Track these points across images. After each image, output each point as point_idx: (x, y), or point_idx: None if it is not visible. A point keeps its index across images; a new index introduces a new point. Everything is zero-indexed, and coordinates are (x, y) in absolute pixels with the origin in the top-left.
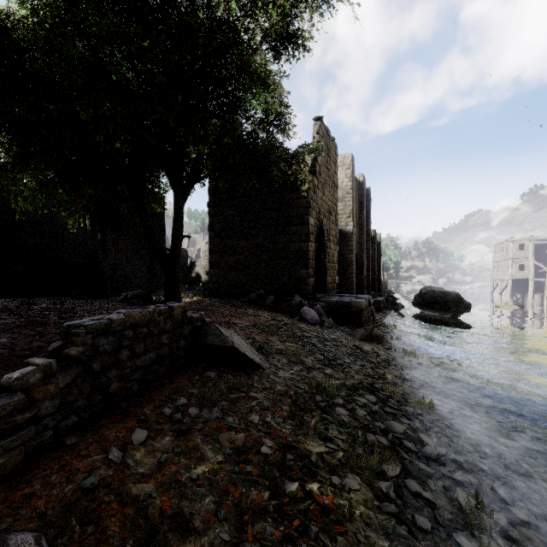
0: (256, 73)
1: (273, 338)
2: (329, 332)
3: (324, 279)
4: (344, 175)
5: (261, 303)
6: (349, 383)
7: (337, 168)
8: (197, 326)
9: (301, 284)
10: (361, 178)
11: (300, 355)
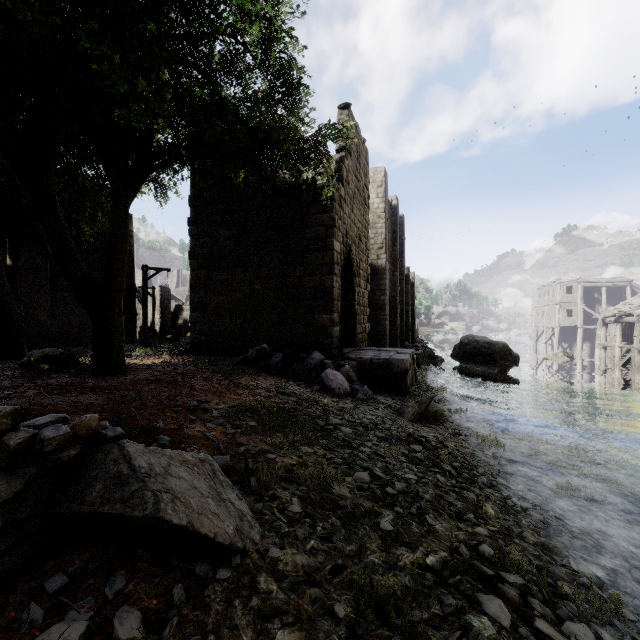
0: None
1: (276, 436)
2: (366, 410)
3: (352, 328)
4: (374, 194)
5: (262, 365)
6: (436, 558)
7: (368, 181)
8: (62, 461)
9: (322, 334)
10: (395, 201)
11: (328, 482)
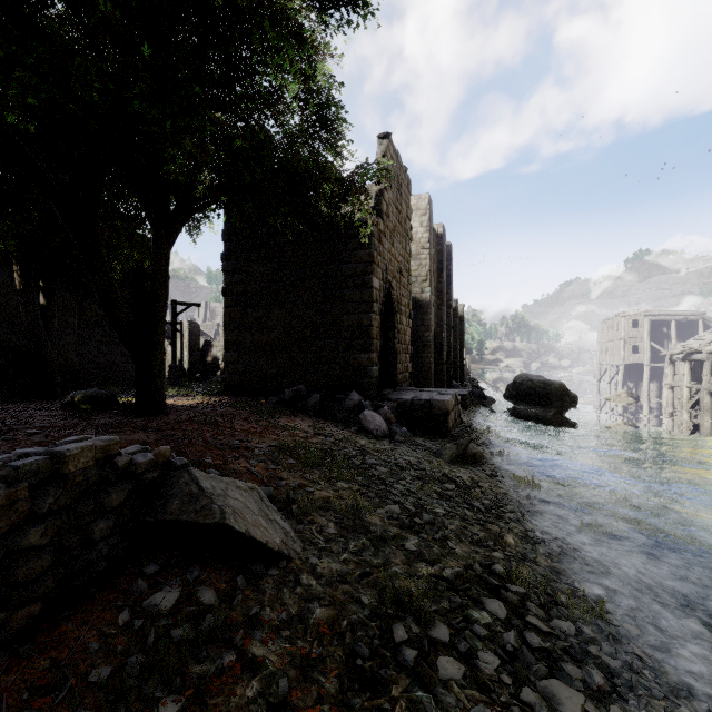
0: (284, 14)
1: (314, 473)
2: (404, 452)
3: (393, 368)
4: (418, 223)
5: (299, 406)
6: (451, 571)
7: (410, 211)
8: (148, 481)
9: (360, 375)
10: (441, 229)
11: (360, 511)
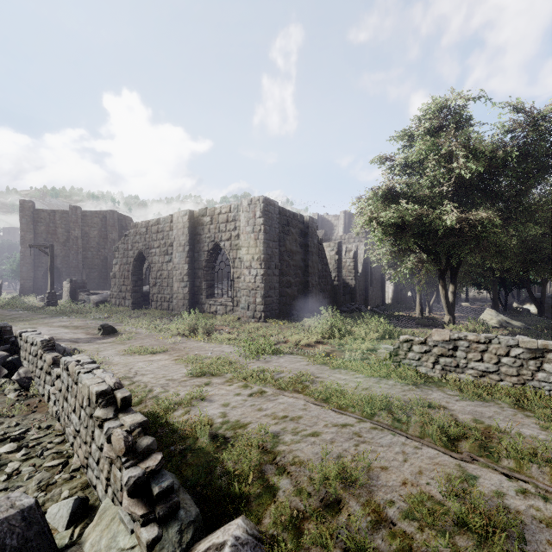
0: None
1: None
2: None
3: None
4: None
5: None
6: None
7: None
8: None
9: None
10: None
11: None
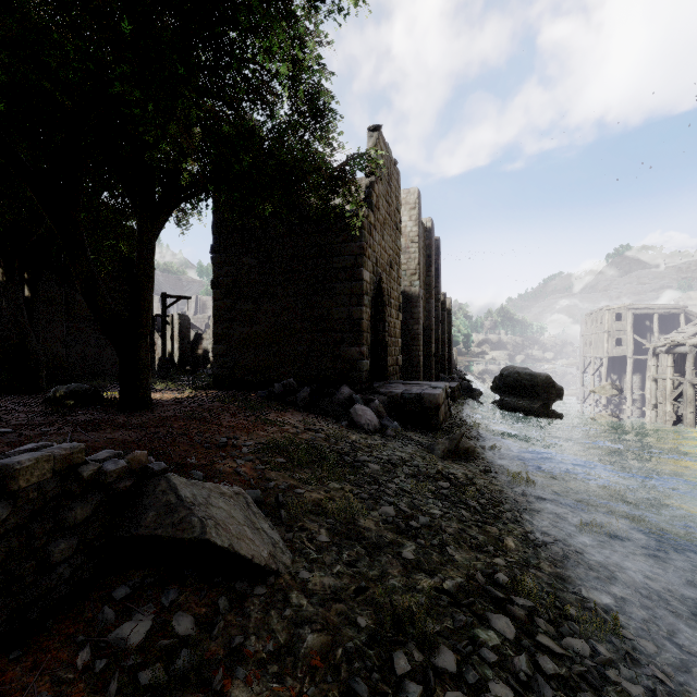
0: None
1: (304, 472)
2: (396, 447)
3: (383, 361)
4: (407, 217)
5: (289, 400)
6: (452, 583)
7: (400, 205)
8: (120, 491)
9: (350, 368)
10: (430, 223)
11: (354, 515)
